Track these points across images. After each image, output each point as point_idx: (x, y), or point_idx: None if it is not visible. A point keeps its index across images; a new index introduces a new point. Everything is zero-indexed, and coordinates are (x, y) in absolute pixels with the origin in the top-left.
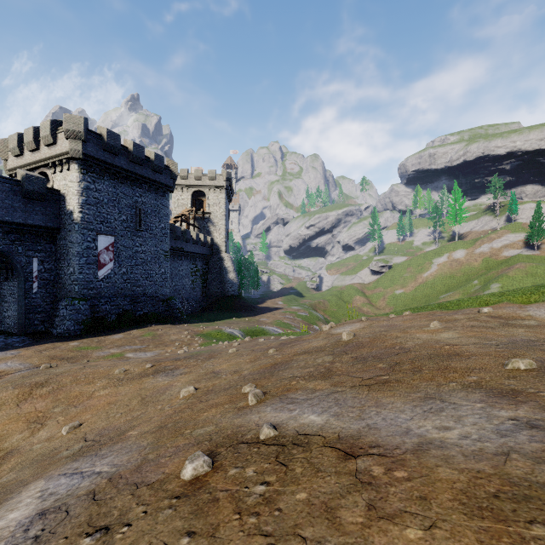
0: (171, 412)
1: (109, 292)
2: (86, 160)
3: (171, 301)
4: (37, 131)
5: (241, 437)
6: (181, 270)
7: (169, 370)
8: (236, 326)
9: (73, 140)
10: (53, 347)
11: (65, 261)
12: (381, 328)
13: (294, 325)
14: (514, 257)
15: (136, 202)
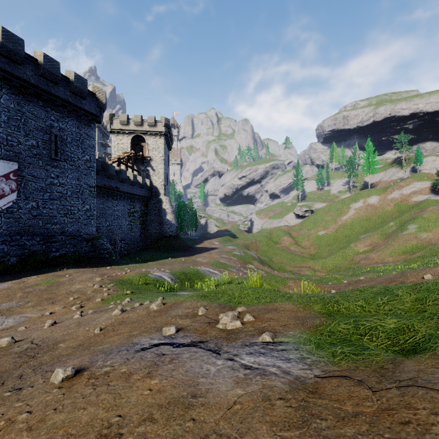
0: None
1: (10, 229)
2: None
3: (98, 240)
4: None
5: None
6: (117, 210)
7: None
8: (168, 268)
9: None
10: None
11: None
12: None
13: (230, 265)
14: (424, 202)
15: (51, 126)
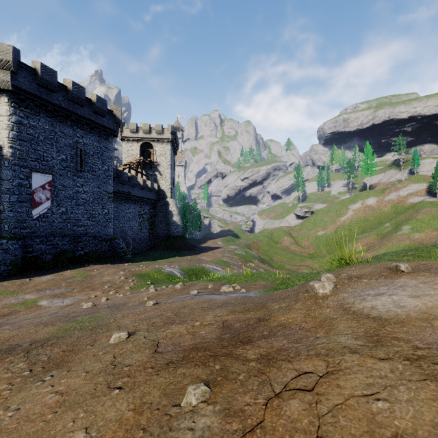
0: None
1: (45, 231)
2: (17, 93)
3: (115, 240)
4: None
5: None
6: (129, 212)
7: None
8: (177, 265)
9: (1, 70)
10: None
11: None
12: None
13: (232, 263)
14: (419, 203)
15: (77, 142)
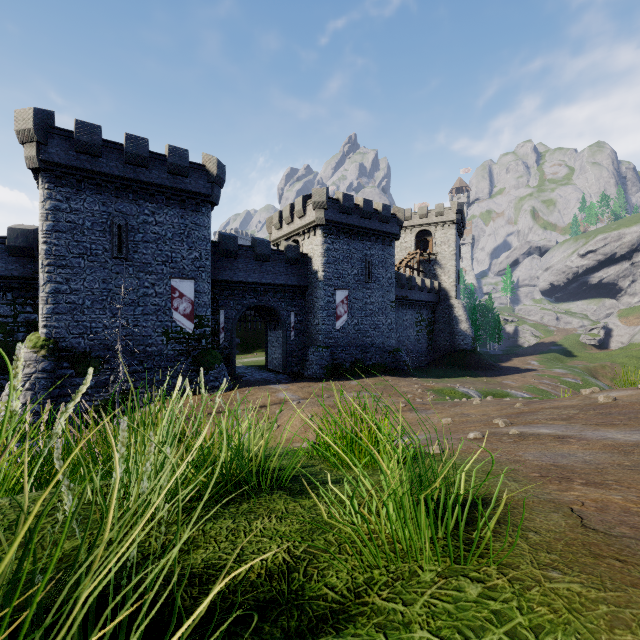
0: (440, 428)
1: (344, 342)
2: (327, 225)
3: (397, 352)
4: (292, 207)
5: (497, 433)
6: (405, 320)
7: (421, 410)
8: (471, 386)
9: (318, 210)
10: (308, 386)
11: (311, 313)
12: None
13: (555, 394)
14: None
15: (365, 255)
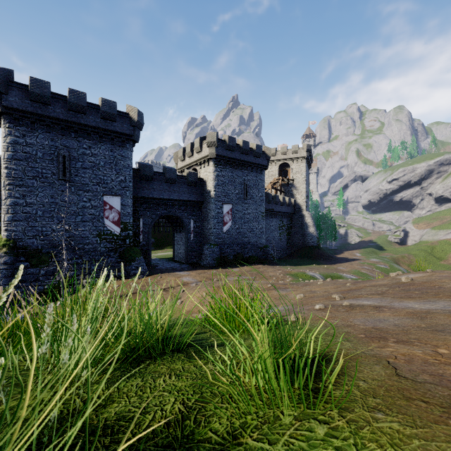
0: (296, 301)
1: (229, 241)
2: (217, 158)
3: (266, 248)
4: (192, 145)
5: (334, 305)
6: (272, 225)
7: (282, 288)
8: (316, 271)
9: (211, 148)
10: (204, 272)
11: (206, 221)
12: (438, 277)
13: (372, 276)
14: None
15: (244, 180)
